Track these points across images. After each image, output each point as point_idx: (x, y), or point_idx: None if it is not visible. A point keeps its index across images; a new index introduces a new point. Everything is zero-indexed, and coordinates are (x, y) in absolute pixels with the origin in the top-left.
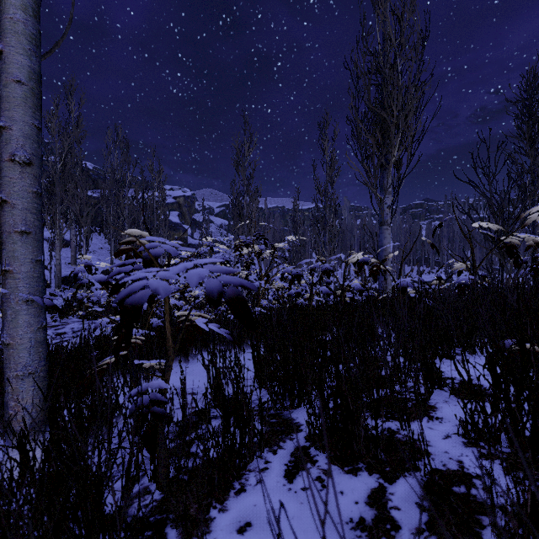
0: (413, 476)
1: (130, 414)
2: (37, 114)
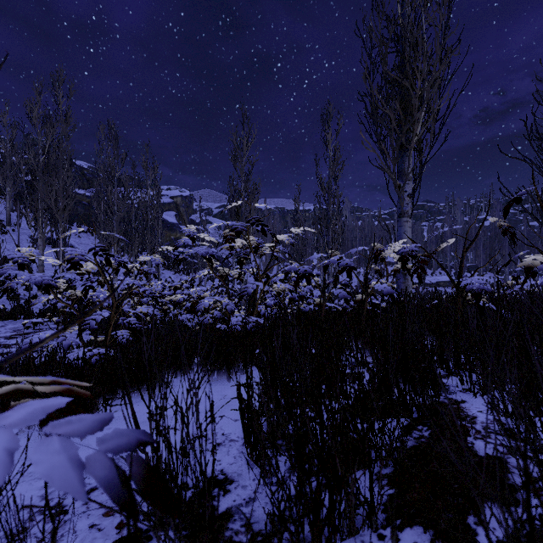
0: None
1: None
2: None
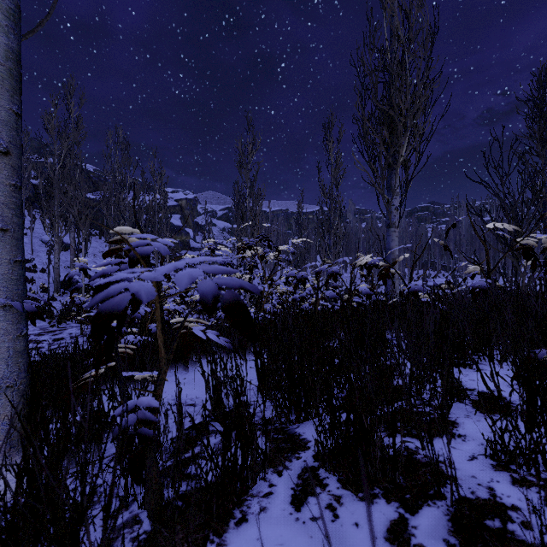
0: (438, 505)
1: (113, 437)
2: (16, 99)
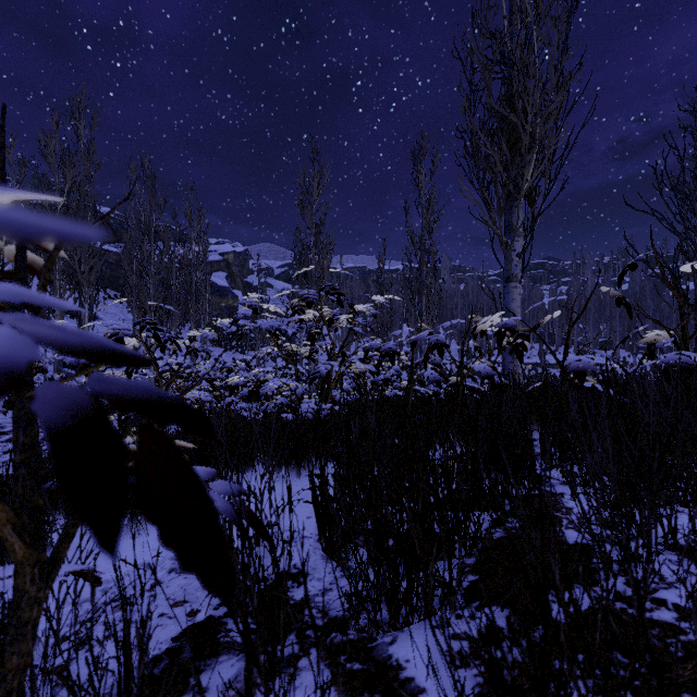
0: None
1: None
2: None
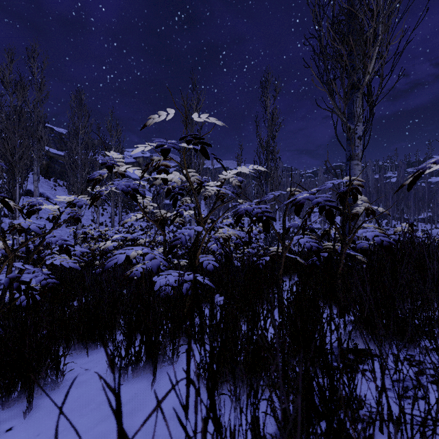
0: None
1: None
2: None
